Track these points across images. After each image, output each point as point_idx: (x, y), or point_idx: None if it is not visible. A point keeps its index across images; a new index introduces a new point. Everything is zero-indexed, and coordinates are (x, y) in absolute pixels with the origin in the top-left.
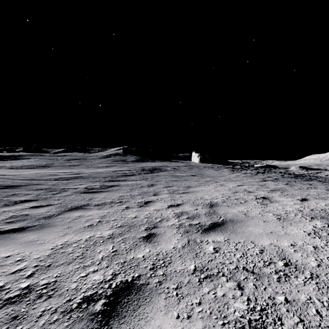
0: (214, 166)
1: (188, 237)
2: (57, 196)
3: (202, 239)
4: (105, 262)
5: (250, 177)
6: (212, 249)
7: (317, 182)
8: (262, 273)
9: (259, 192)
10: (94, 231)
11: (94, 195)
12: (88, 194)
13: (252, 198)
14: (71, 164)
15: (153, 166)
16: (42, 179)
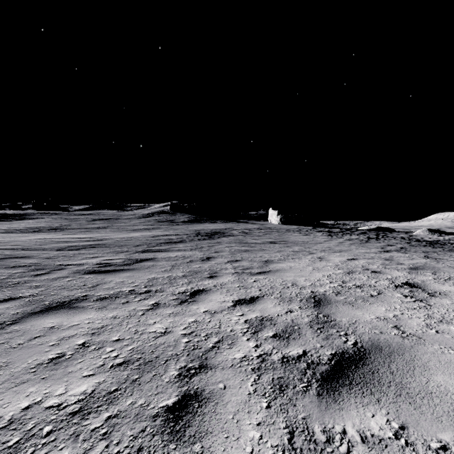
0: (301, 229)
1: (287, 415)
2: (41, 279)
3: (327, 423)
4: None
5: (360, 245)
6: None
7: None
8: None
9: (392, 271)
10: (53, 382)
11: (107, 276)
12: (96, 275)
13: (386, 284)
14: (95, 226)
15: (213, 229)
16: (39, 248)
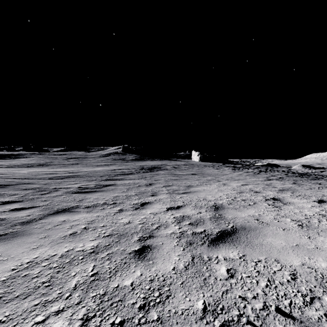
0: (214, 165)
1: (192, 252)
2: (46, 196)
3: (210, 255)
4: (77, 294)
5: (253, 175)
6: (225, 272)
7: (326, 181)
8: (307, 320)
9: (267, 192)
10: (76, 242)
11: (87, 195)
12: (80, 194)
13: (260, 199)
14: (70, 162)
15: (153, 164)
16: (36, 178)
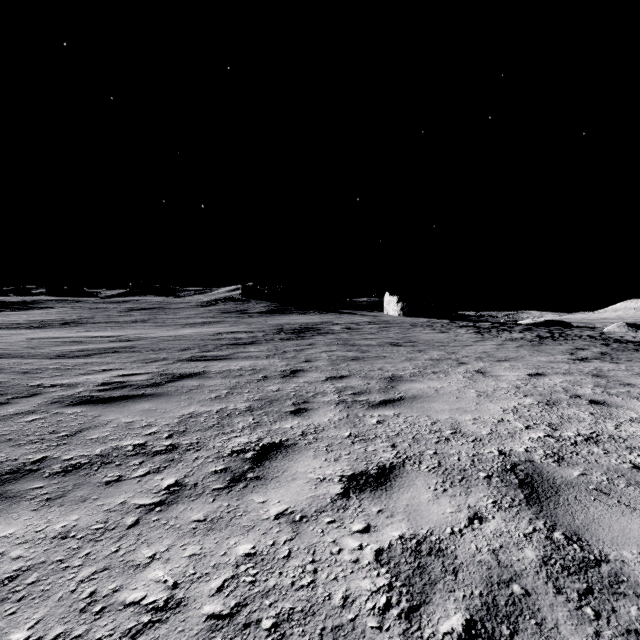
0: (433, 323)
1: None
2: None
3: None
4: None
5: (534, 348)
6: None
7: None
8: None
9: (630, 402)
10: None
11: (106, 411)
12: (87, 409)
13: None
14: (130, 318)
15: (304, 323)
16: (27, 354)
